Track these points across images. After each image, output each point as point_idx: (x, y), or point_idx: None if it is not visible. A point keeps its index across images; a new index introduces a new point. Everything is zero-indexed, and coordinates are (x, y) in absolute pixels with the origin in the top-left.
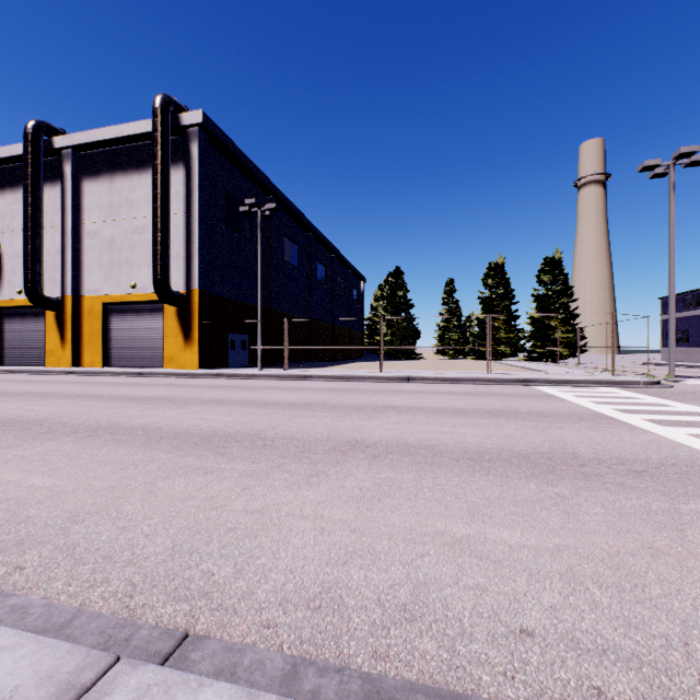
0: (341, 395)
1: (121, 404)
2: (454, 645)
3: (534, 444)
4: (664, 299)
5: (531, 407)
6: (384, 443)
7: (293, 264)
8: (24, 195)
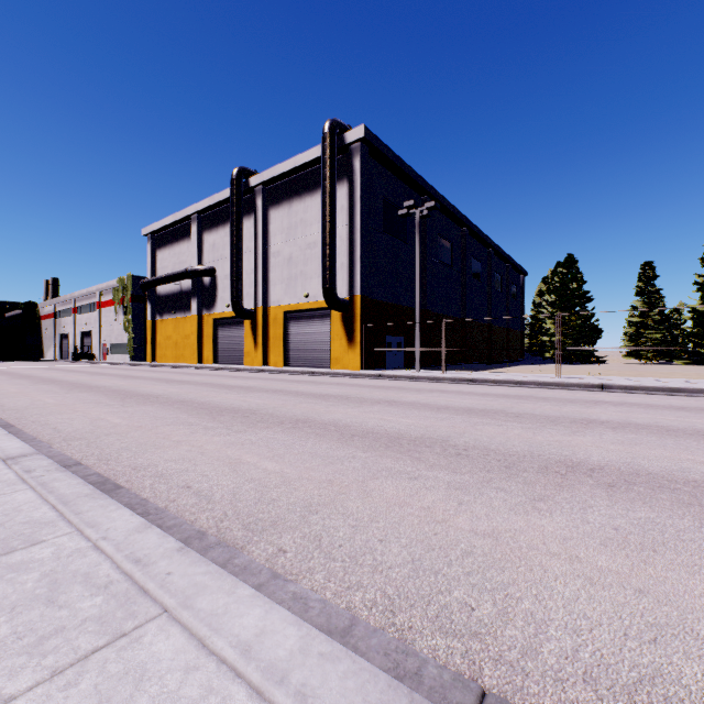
0: (520, 402)
1: (307, 399)
2: None
3: None
4: None
5: None
6: (614, 468)
7: (447, 262)
8: (231, 228)
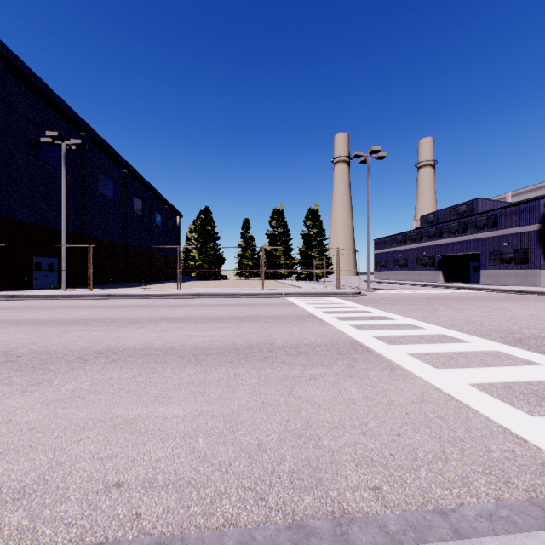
0: (130, 310)
1: None
2: (42, 511)
3: (251, 339)
4: (376, 240)
5: (272, 313)
6: (133, 349)
7: (109, 196)
8: None
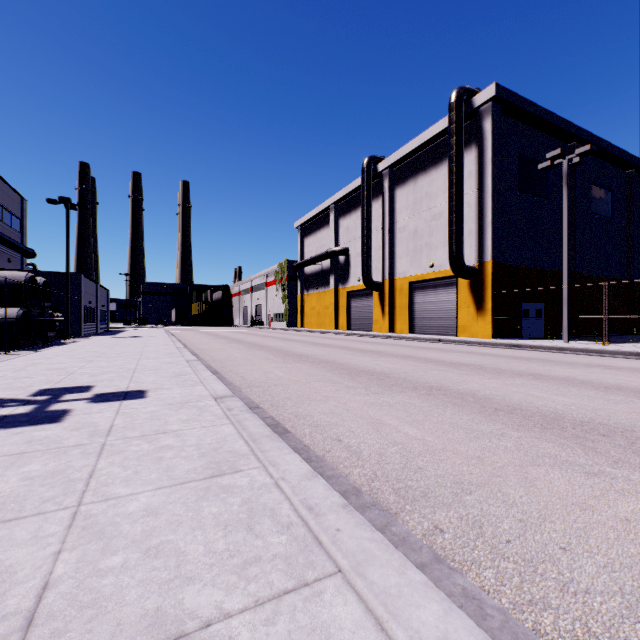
0: None
1: (437, 367)
2: None
3: None
4: None
5: None
6: None
7: (604, 214)
8: (362, 212)
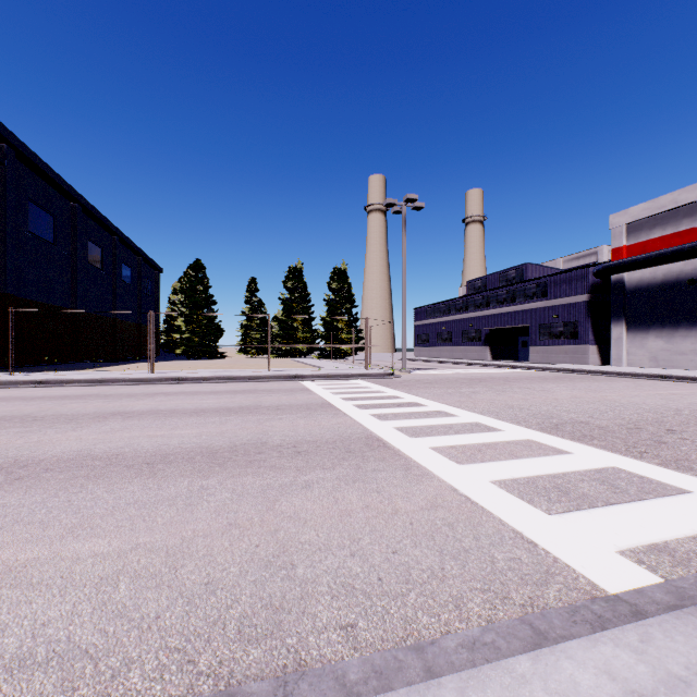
0: (70, 403)
1: None
2: None
3: (237, 438)
4: (416, 309)
5: (276, 401)
6: (56, 459)
7: (47, 238)
8: None
